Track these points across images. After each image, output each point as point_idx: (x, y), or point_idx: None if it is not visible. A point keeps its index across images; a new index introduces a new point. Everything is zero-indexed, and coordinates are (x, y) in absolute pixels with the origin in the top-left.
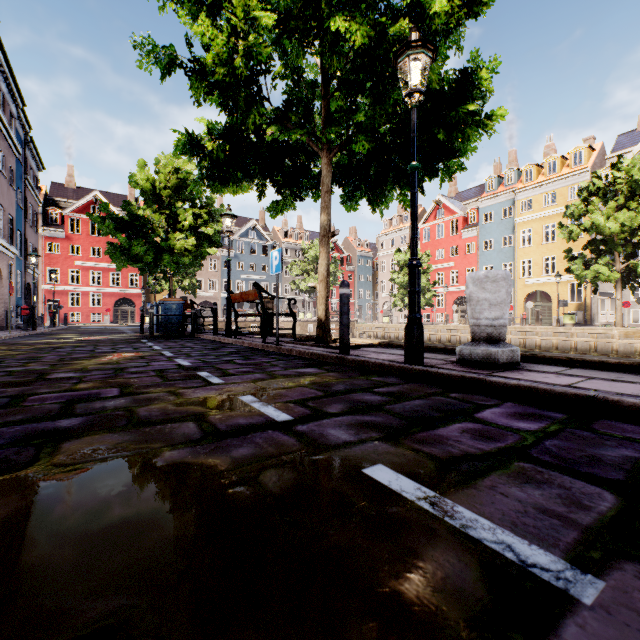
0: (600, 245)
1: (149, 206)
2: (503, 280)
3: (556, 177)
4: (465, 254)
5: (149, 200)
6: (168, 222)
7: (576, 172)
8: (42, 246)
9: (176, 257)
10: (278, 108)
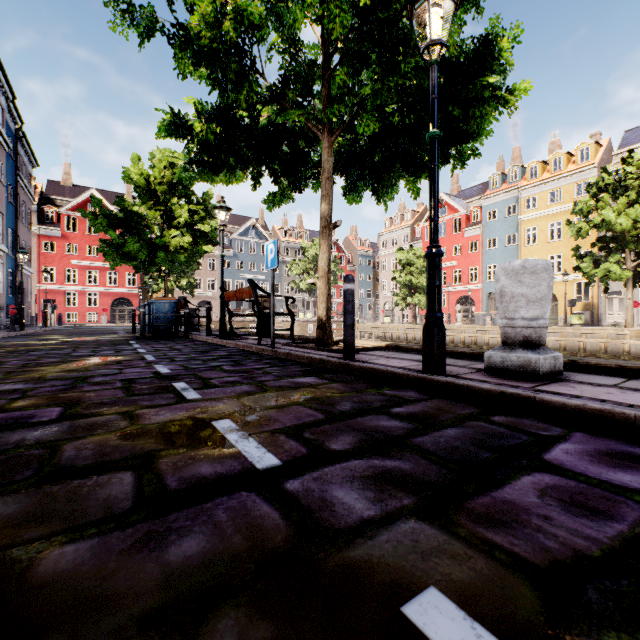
0: (610, 242)
1: (143, 202)
2: (544, 271)
3: (562, 174)
4: (468, 253)
5: (143, 196)
6: (163, 219)
7: (583, 168)
8: (37, 245)
9: (171, 255)
10: (274, 85)
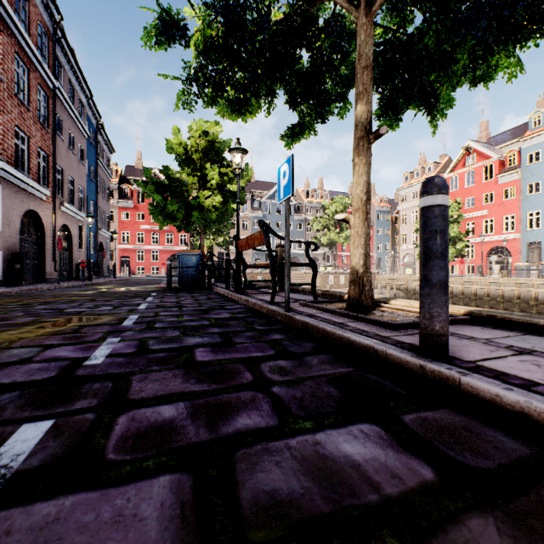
0: None
1: (183, 169)
2: None
3: None
4: (502, 200)
5: (183, 164)
6: (199, 183)
7: None
8: (118, 215)
9: (204, 213)
10: None
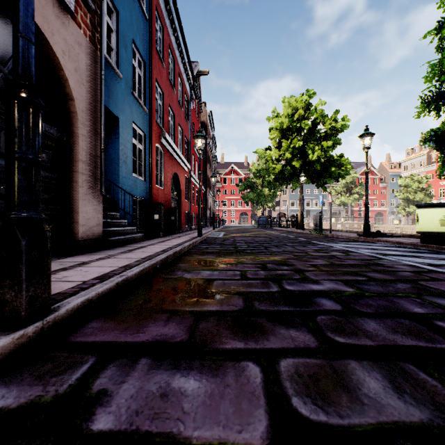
0: None
1: (255, 178)
2: (316, 215)
3: None
4: None
5: (255, 176)
6: (262, 183)
7: None
8: None
9: (265, 198)
10: (287, 170)
